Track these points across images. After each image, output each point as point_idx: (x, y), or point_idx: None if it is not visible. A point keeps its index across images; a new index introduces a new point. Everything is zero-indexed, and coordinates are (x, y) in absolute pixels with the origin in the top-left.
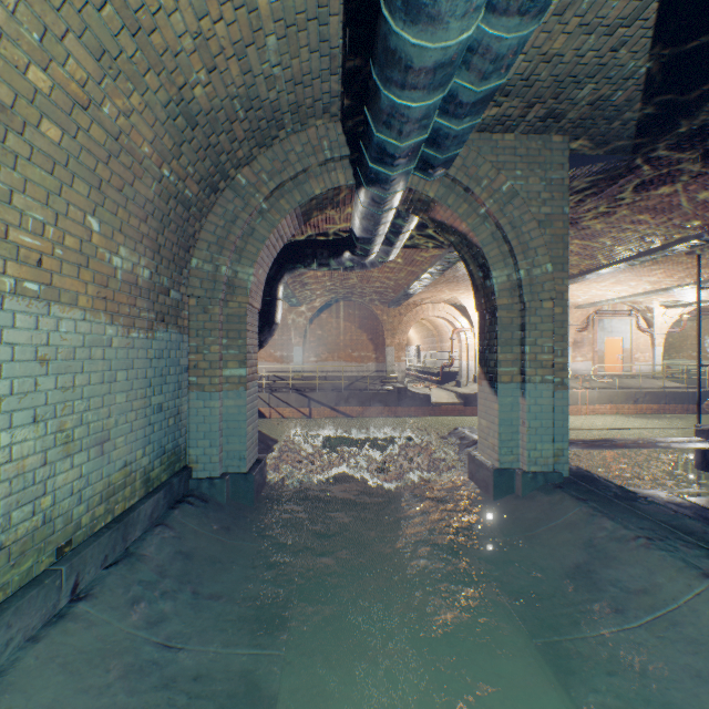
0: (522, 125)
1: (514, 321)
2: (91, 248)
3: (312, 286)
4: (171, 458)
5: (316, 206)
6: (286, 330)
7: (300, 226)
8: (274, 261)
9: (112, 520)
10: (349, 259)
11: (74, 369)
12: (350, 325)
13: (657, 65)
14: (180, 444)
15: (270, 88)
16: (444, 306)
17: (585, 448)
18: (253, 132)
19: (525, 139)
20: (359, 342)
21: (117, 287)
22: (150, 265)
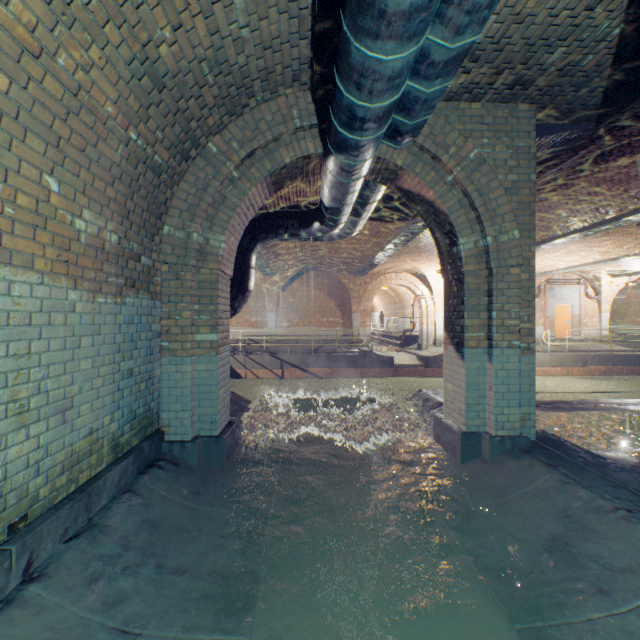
0: (489, 93)
1: (481, 287)
2: (49, 209)
3: (284, 256)
4: (142, 422)
5: (286, 175)
6: (260, 298)
7: (271, 195)
8: (247, 232)
9: (75, 489)
10: (318, 229)
11: (30, 335)
12: (319, 292)
13: (632, 26)
14: (151, 408)
15: (239, 51)
16: (406, 275)
17: (546, 410)
18: (222, 99)
19: (492, 107)
20: (327, 309)
21: (81, 251)
22: (118, 230)
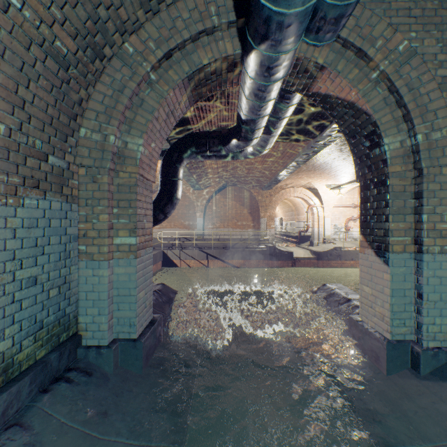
0: None
1: (407, 189)
2: None
3: (209, 175)
4: (52, 330)
5: (204, 82)
6: (192, 207)
7: (191, 105)
8: (175, 149)
9: None
10: (235, 145)
11: None
12: (235, 203)
13: None
14: (67, 313)
15: None
16: (302, 189)
17: None
18: None
19: None
20: (242, 215)
21: None
22: (5, 119)
